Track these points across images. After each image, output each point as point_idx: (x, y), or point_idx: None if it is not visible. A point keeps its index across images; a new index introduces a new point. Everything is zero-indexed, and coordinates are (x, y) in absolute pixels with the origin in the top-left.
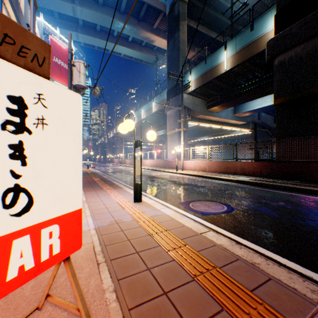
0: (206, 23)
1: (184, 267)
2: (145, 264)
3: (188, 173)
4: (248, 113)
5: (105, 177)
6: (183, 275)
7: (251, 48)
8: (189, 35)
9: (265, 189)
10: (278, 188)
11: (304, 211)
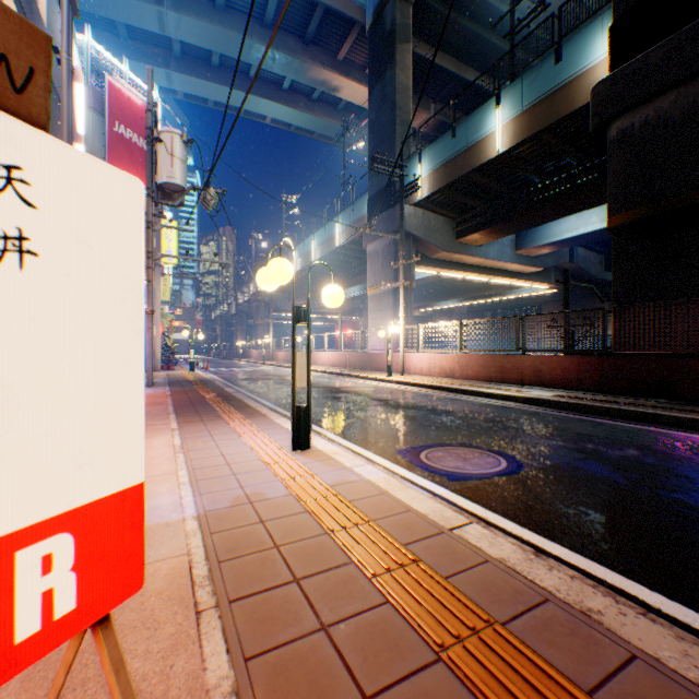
0: (455, 48)
1: (414, 621)
2: (315, 614)
3: (415, 381)
4: (547, 248)
5: (228, 390)
6: (412, 646)
7: (557, 103)
8: (417, 75)
9: (591, 417)
10: (619, 415)
11: (688, 472)
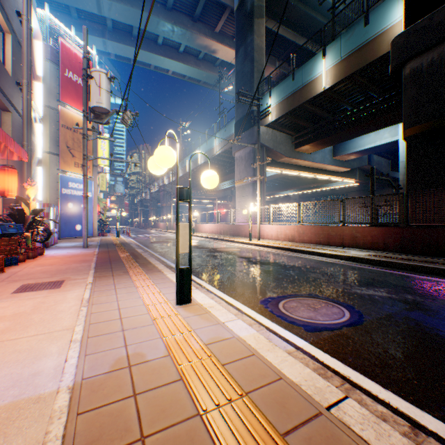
0: (293, 23)
1: None
2: None
3: (268, 244)
4: (354, 155)
5: (138, 250)
6: None
7: (365, 53)
8: (267, 42)
9: (399, 272)
10: (420, 270)
11: None
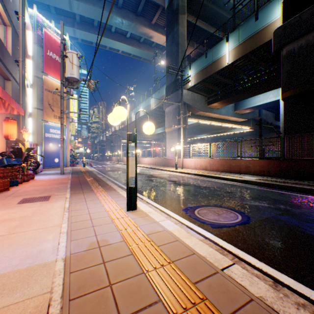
0: (206, 18)
1: None
2: None
3: (188, 171)
4: (249, 110)
5: (99, 176)
6: None
7: (256, 39)
8: (188, 30)
9: (277, 190)
10: (291, 189)
11: None
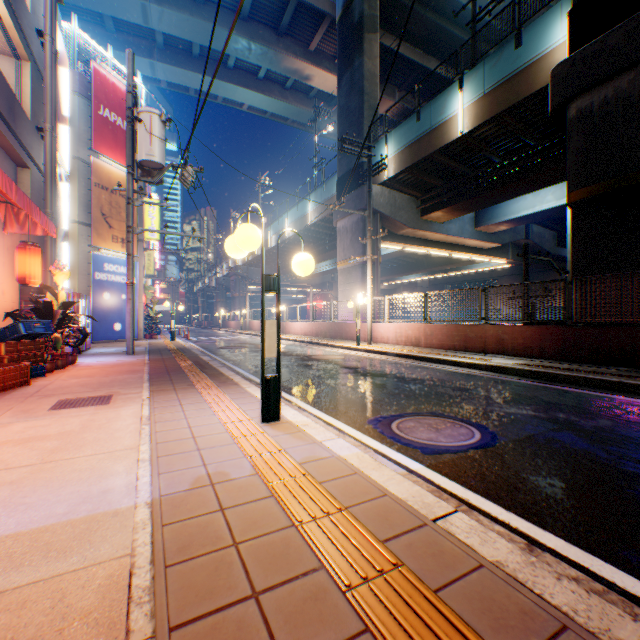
0: (419, 39)
1: None
2: None
3: (383, 349)
4: (505, 225)
5: (204, 358)
6: None
7: (517, 85)
8: (383, 64)
9: (556, 385)
10: (584, 383)
11: None
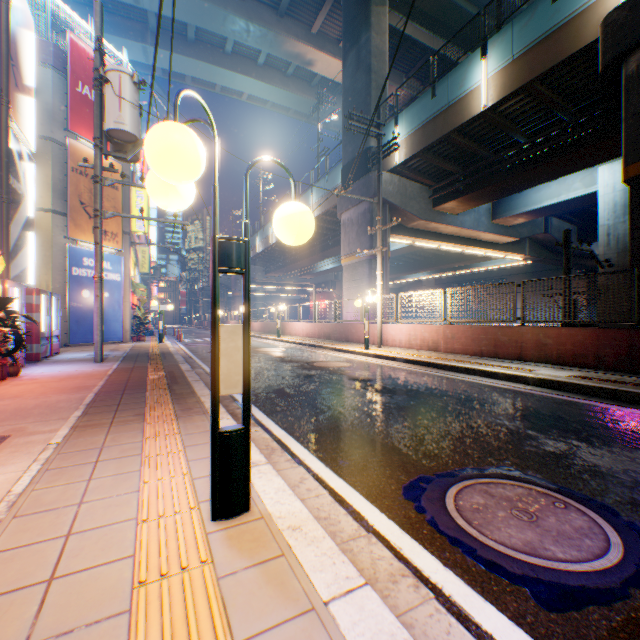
0: (430, 18)
1: None
2: None
3: (396, 355)
4: (525, 217)
5: (183, 367)
6: None
7: (555, 45)
8: (390, 48)
9: None
10: None
11: None
